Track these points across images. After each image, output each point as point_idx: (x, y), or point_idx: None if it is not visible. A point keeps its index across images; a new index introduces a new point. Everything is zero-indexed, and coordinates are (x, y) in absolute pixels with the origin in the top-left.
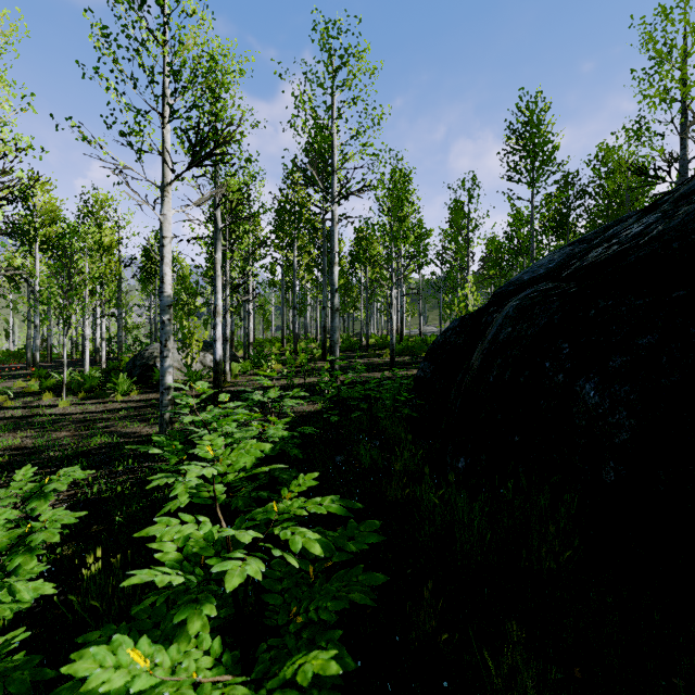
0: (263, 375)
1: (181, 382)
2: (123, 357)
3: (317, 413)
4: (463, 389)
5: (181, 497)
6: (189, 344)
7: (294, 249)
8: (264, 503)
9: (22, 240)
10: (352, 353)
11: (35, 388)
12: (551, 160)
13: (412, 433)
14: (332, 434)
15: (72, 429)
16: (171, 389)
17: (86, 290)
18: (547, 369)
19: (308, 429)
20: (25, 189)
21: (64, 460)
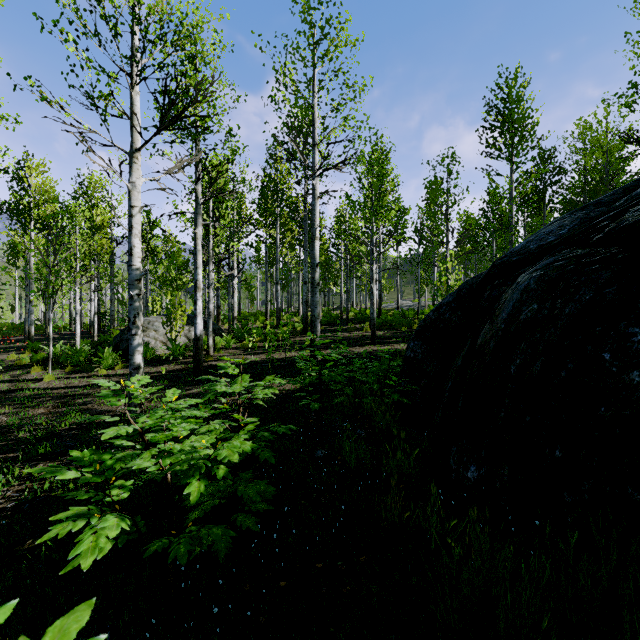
0: (245, 349)
1: (166, 356)
2: (114, 331)
3: (297, 391)
4: (468, 377)
5: (84, 560)
6: (173, 319)
7: (277, 226)
8: (230, 515)
9: (17, 219)
10: (332, 327)
11: (26, 361)
12: (530, 135)
13: (400, 420)
14: (313, 419)
15: (50, 405)
16: (140, 369)
17: (77, 266)
18: (608, 363)
19: (283, 426)
20: (20, 170)
21: (31, 443)
